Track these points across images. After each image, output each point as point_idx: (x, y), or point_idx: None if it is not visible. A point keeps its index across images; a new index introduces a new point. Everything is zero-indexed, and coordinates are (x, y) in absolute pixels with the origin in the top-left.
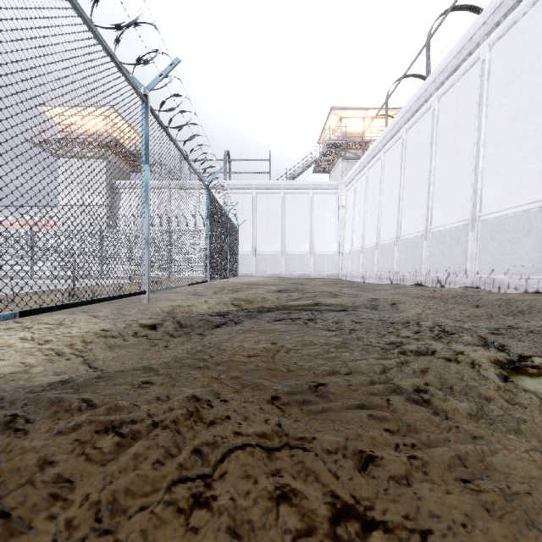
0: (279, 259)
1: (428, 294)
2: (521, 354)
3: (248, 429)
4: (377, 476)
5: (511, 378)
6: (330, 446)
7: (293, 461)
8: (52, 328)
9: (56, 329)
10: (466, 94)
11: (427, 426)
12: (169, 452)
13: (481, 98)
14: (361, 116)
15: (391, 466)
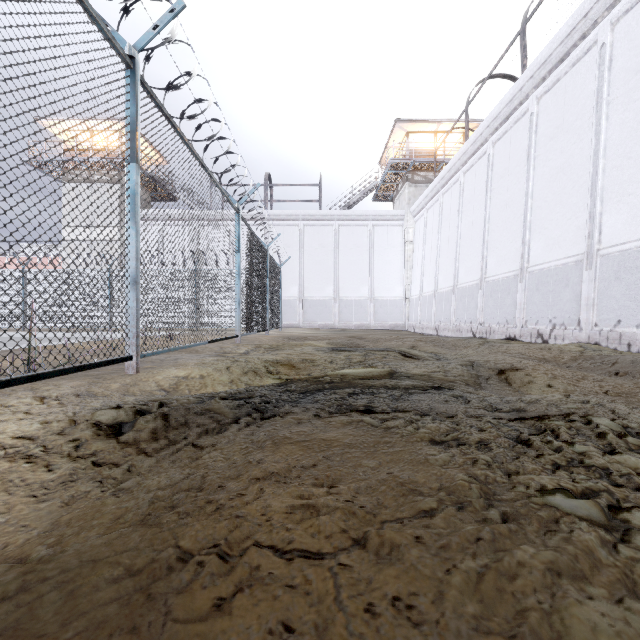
0: (331, 306)
1: (535, 354)
2: None
3: None
4: None
5: None
6: None
7: None
8: None
9: None
10: (577, 90)
11: None
12: None
13: (600, 94)
14: (432, 130)
15: None
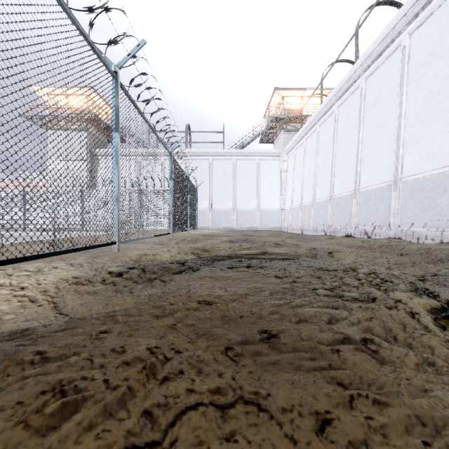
0: (231, 214)
1: (358, 244)
2: None
3: (201, 386)
4: (335, 438)
5: None
6: (285, 404)
7: (248, 422)
8: (31, 275)
9: (33, 276)
10: (389, 75)
11: (378, 377)
12: (117, 416)
13: (402, 78)
14: (299, 95)
15: (349, 426)
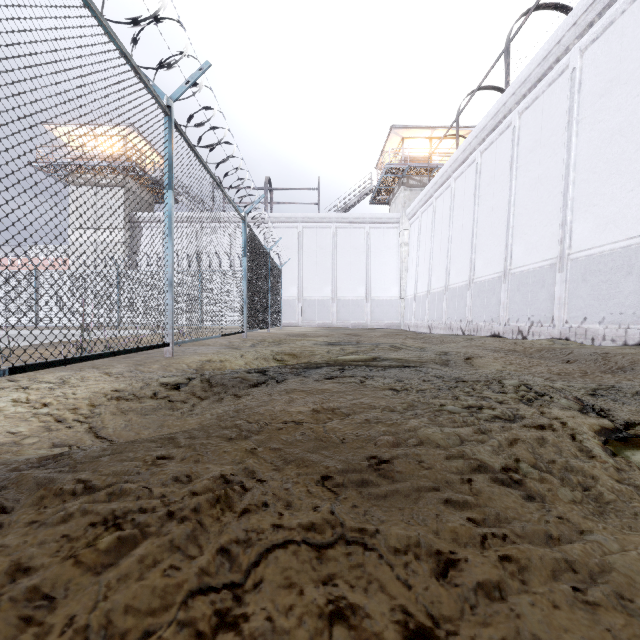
0: (329, 306)
1: (508, 347)
2: (627, 420)
3: (291, 520)
4: (460, 583)
5: (621, 450)
6: (398, 543)
7: (350, 563)
8: (54, 387)
9: (58, 389)
10: (552, 109)
11: (520, 514)
12: (187, 553)
13: (571, 113)
14: (426, 136)
15: (479, 569)
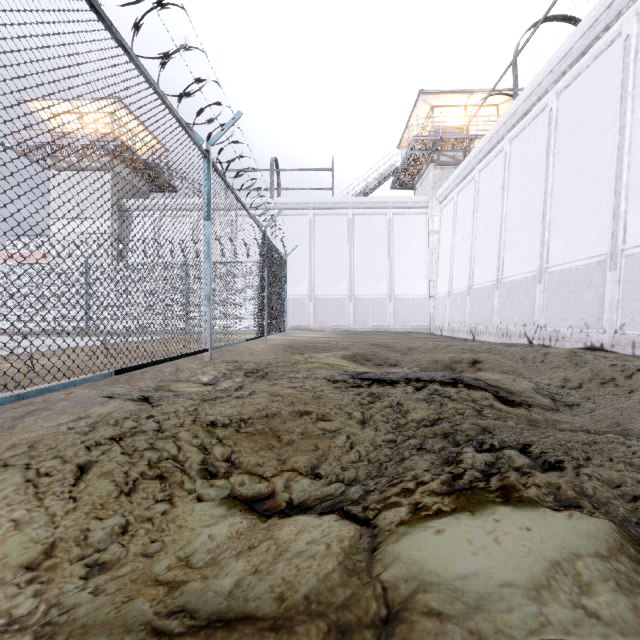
0: (345, 305)
1: None
2: None
3: None
4: None
5: None
6: None
7: None
8: None
9: None
10: None
11: None
12: None
13: None
14: (461, 104)
15: None
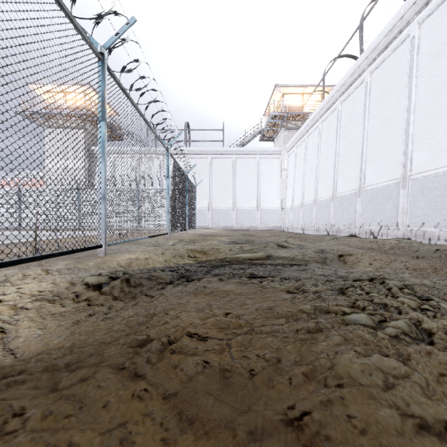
0: (230, 214)
1: (366, 245)
2: None
3: None
4: None
5: None
6: None
7: None
8: None
9: None
10: (396, 68)
11: None
12: None
13: (411, 70)
14: (300, 92)
15: None
